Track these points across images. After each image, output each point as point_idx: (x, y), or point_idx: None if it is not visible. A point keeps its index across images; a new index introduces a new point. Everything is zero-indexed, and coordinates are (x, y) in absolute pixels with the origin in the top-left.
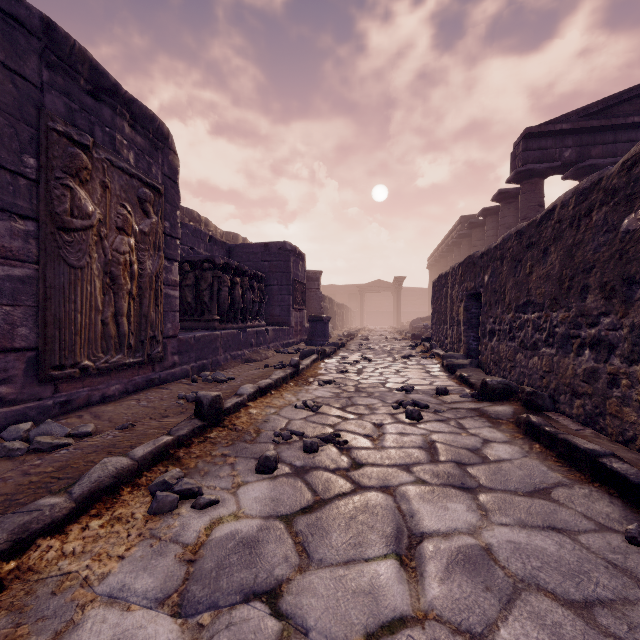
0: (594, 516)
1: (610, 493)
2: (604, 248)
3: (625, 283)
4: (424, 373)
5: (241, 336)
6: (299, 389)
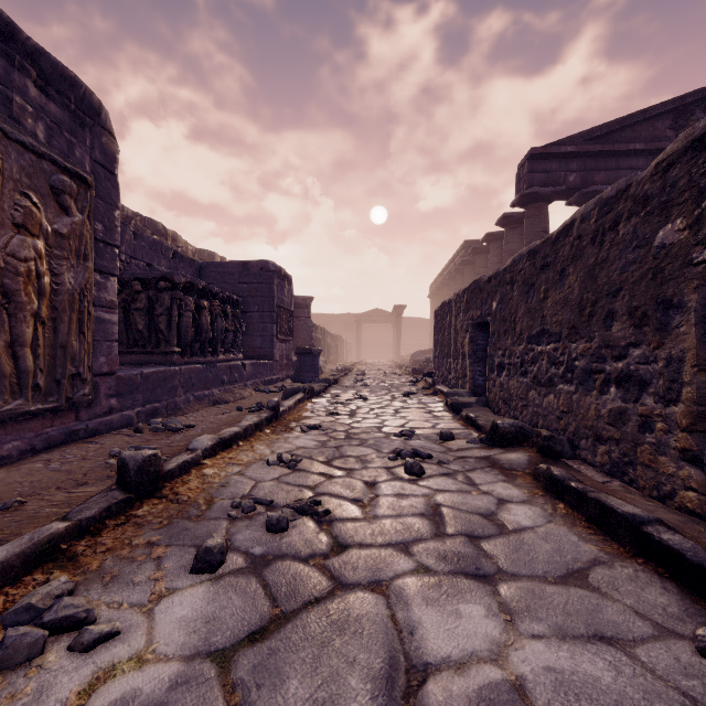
0: (648, 612)
1: (659, 573)
2: (634, 267)
3: (660, 307)
4: (426, 413)
5: (209, 372)
6: (276, 438)
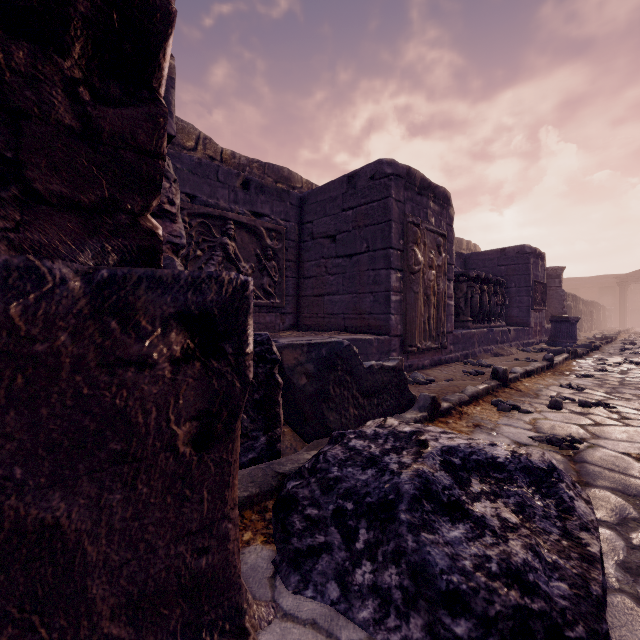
0: None
1: None
2: None
3: None
4: None
5: (489, 334)
6: (557, 377)
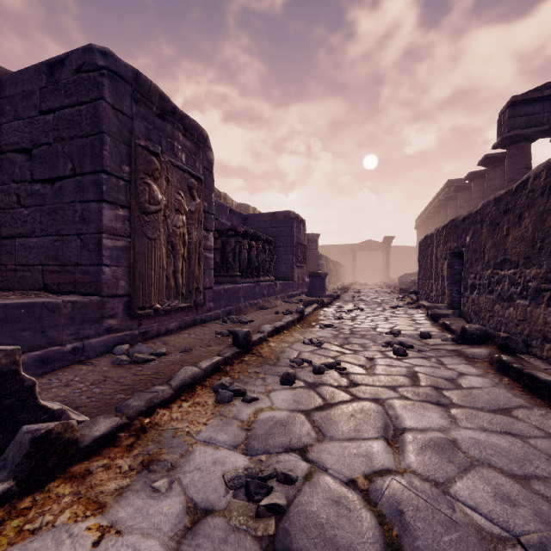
0: (545, 428)
1: None
2: None
3: None
4: (410, 321)
5: (256, 288)
6: (305, 330)
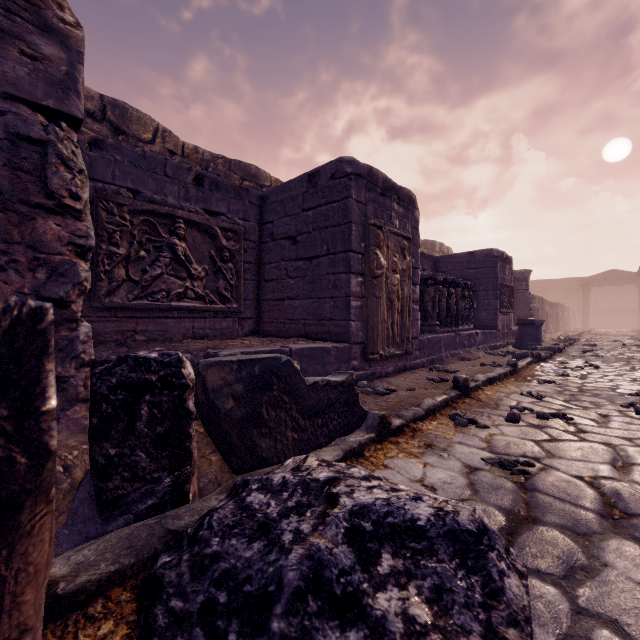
0: None
1: None
2: None
3: None
4: None
5: (456, 338)
6: (520, 384)
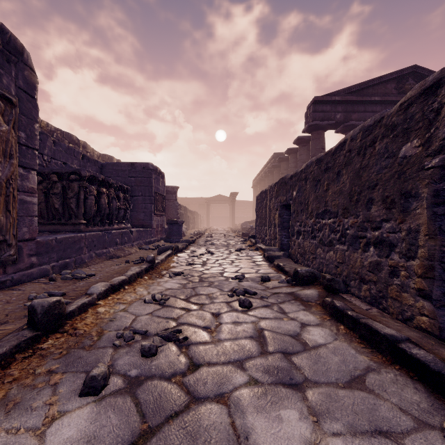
0: (408, 408)
1: (411, 376)
2: (385, 170)
3: (403, 197)
4: (251, 263)
5: (106, 237)
6: (152, 282)
